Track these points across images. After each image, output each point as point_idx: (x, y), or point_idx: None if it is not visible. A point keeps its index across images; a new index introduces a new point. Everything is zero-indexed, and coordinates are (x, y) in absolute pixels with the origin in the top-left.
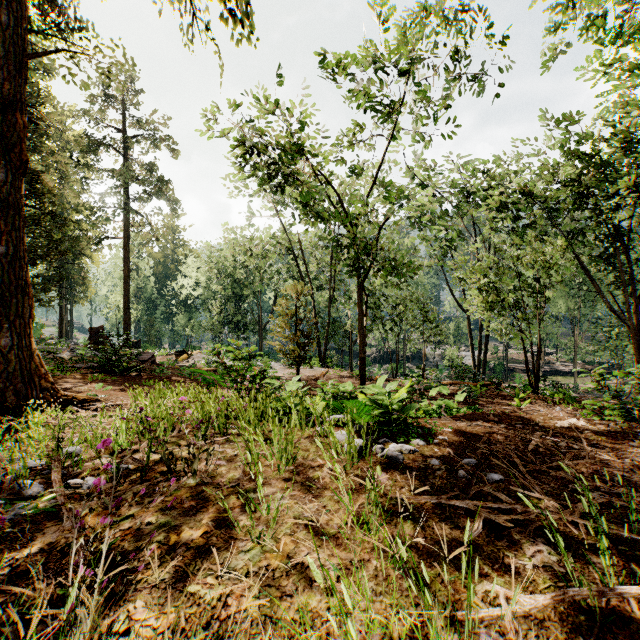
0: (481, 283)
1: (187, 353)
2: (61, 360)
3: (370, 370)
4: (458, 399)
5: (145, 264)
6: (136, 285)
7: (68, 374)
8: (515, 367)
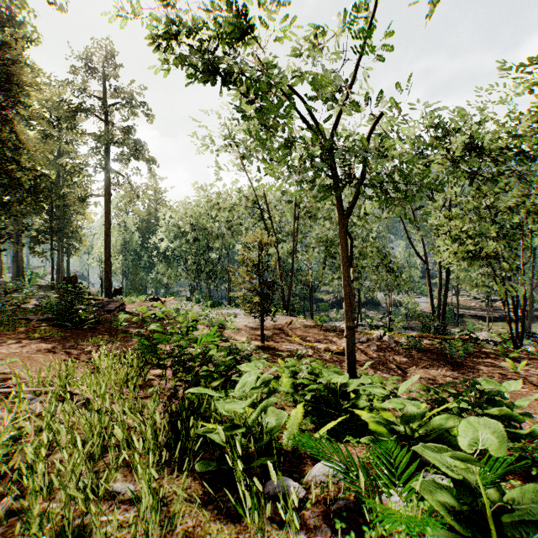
0: (461, 230)
1: (161, 300)
2: (22, 311)
3: (328, 314)
4: (521, 404)
5: (131, 221)
6: (123, 239)
7: (12, 329)
8: (464, 313)
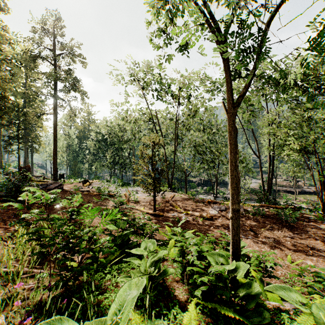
0: (291, 133)
1: (89, 181)
2: None
3: (196, 190)
4: None
5: (72, 131)
6: (67, 143)
7: None
8: (279, 189)
